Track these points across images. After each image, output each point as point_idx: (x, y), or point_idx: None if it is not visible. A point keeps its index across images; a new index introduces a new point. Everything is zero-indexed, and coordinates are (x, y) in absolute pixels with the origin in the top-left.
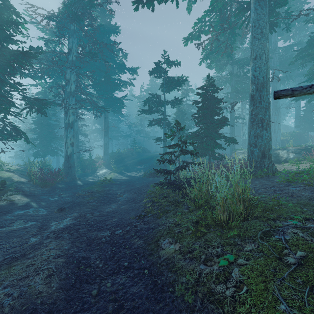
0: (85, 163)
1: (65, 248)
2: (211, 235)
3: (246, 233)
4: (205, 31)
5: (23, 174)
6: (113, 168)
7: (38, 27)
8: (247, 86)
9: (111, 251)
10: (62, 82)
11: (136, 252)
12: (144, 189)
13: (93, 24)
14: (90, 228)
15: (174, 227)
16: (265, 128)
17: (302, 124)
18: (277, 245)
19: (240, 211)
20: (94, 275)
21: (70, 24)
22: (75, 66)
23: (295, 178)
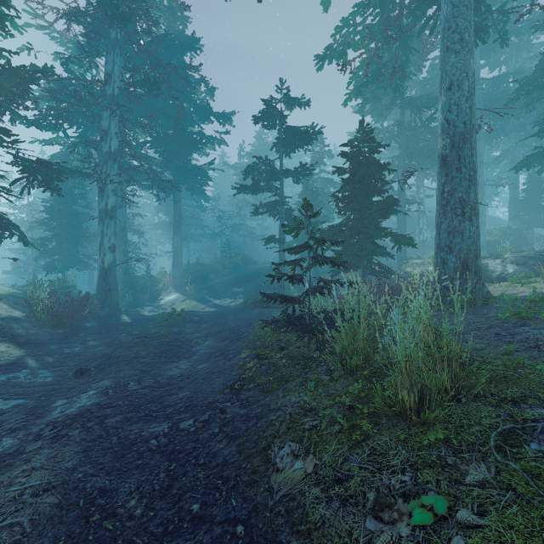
0: (139, 283)
1: (65, 466)
2: (384, 439)
3: (461, 436)
4: (354, 43)
5: (19, 303)
6: (189, 292)
7: (52, 37)
8: (427, 145)
9: (166, 474)
10: (96, 136)
11: (219, 477)
12: (243, 331)
13: (153, 32)
14: (130, 415)
15: (302, 417)
16: (468, 218)
17: (522, 215)
18: (543, 471)
19: (442, 382)
20: (119, 541)
21: (110, 28)
22: (117, 105)
23: (532, 310)
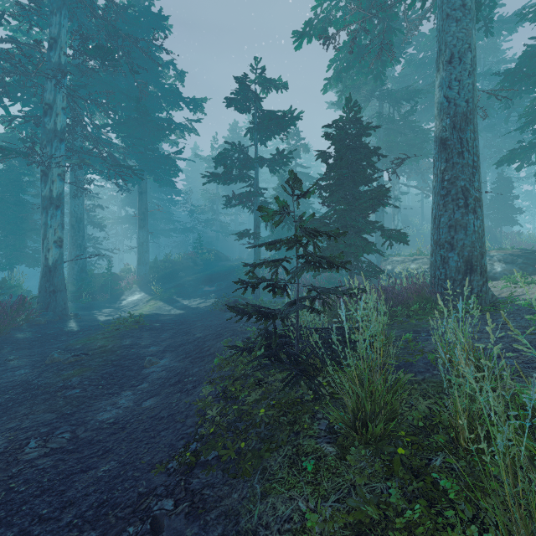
0: (98, 282)
1: None
2: None
3: None
4: (336, 20)
5: None
6: (155, 291)
7: None
8: (406, 139)
9: None
10: None
11: None
12: (209, 346)
13: None
14: None
15: None
16: (472, 210)
17: (492, 213)
18: None
19: None
20: None
21: None
22: (60, 72)
23: None
